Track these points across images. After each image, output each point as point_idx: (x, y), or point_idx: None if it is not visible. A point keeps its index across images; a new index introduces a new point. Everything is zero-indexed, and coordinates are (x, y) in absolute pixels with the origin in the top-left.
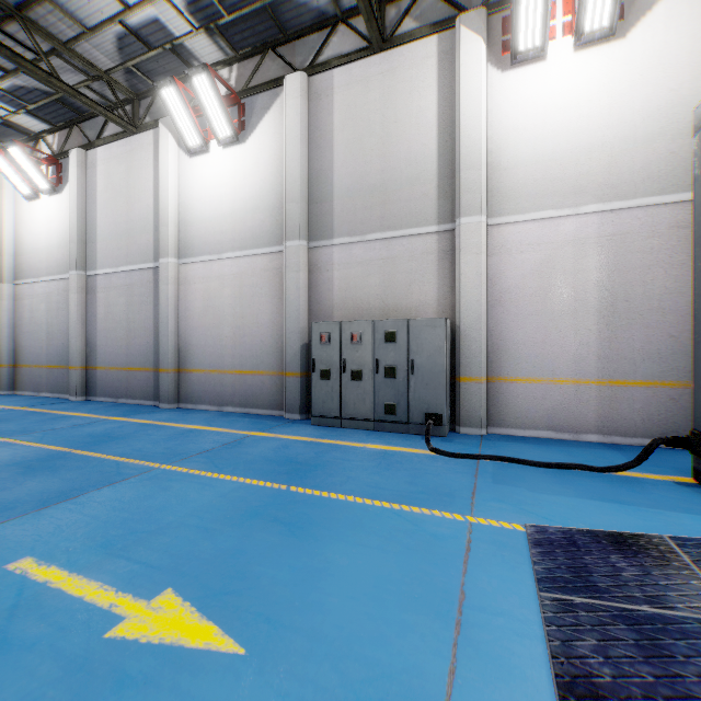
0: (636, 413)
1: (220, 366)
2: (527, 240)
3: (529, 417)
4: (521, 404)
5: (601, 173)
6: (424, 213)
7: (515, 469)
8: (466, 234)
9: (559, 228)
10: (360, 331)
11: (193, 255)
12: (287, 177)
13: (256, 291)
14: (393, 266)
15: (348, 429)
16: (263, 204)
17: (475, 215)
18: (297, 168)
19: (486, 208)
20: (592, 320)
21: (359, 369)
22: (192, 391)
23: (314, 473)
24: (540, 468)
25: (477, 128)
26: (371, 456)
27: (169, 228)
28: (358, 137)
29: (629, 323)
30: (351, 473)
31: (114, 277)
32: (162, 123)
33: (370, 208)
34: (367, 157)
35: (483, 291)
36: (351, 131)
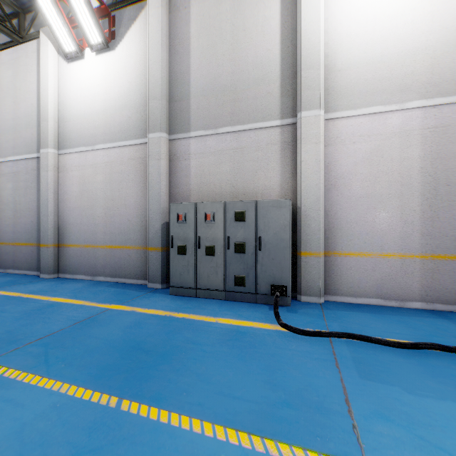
0: (455, 283)
1: (93, 241)
2: (359, 132)
3: (361, 287)
4: (354, 275)
5: (424, 73)
6: (269, 109)
7: (371, 351)
8: (306, 126)
9: (387, 121)
10: (213, 211)
11: (70, 147)
12: (150, 78)
13: (124, 177)
14: (242, 155)
15: (202, 299)
16: (130, 102)
17: (315, 109)
18: (158, 69)
19: (324, 104)
20: (416, 202)
21: (212, 245)
22: (69, 263)
23: (159, 370)
24: (395, 348)
25: (316, 33)
26: (223, 335)
27: (48, 122)
28: (212, 44)
29: (449, 204)
30: (200, 368)
31: (4, 166)
32: (43, 32)
33: (222, 105)
34: (219, 61)
35: (321, 176)
36: (205, 39)
